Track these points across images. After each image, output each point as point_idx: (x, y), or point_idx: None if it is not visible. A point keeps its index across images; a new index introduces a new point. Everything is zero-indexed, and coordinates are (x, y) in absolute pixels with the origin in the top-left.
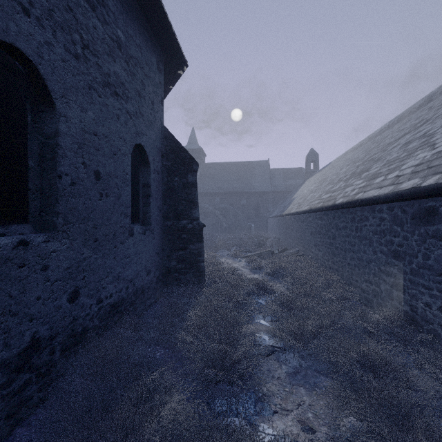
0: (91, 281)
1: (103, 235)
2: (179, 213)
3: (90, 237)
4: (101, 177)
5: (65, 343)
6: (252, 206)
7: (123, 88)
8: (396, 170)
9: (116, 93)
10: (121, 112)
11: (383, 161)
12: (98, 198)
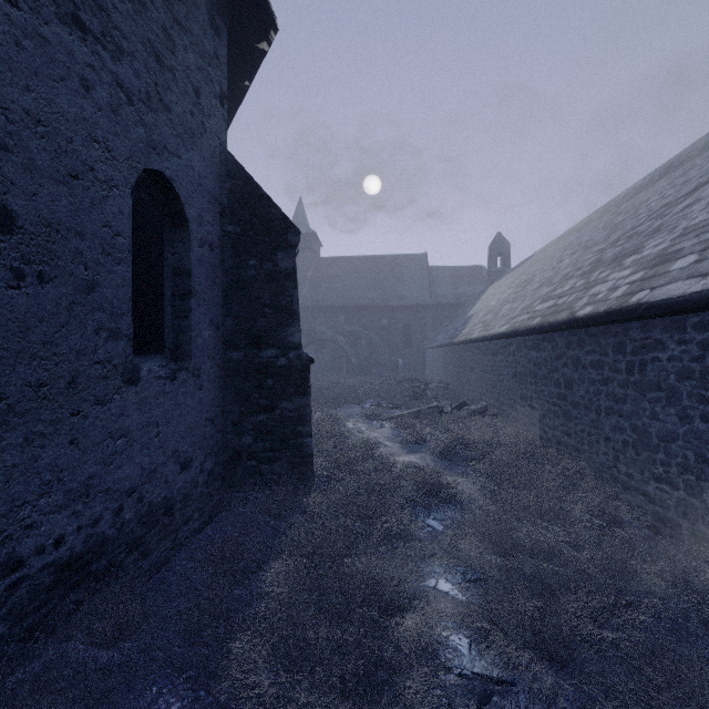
0: None
1: (26, 385)
2: (260, 333)
3: None
4: (20, 227)
5: None
6: (399, 329)
7: (106, 21)
8: None
9: (78, 22)
10: (96, 76)
11: (673, 230)
12: (5, 282)
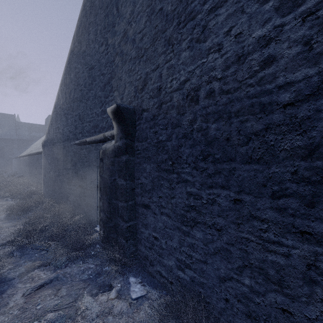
0: None
1: None
2: None
3: None
4: None
5: None
6: None
7: None
8: None
9: None
10: None
11: None
12: None
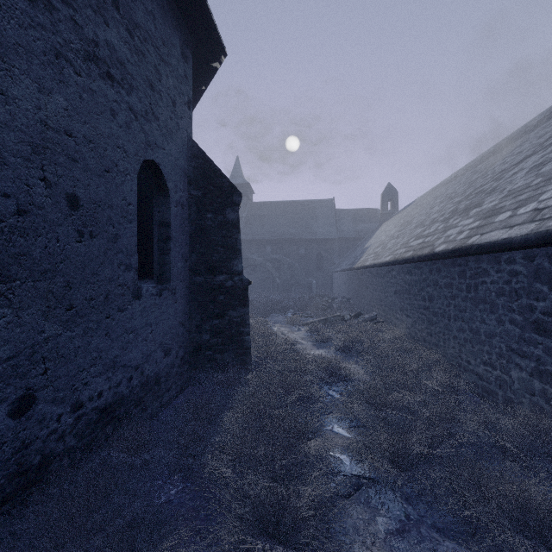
0: (60, 375)
1: (84, 300)
2: (214, 264)
3: (59, 302)
4: (81, 206)
5: (3, 490)
6: (313, 257)
7: (124, 71)
8: (530, 202)
9: (109, 75)
10: (119, 106)
11: (502, 191)
12: (74, 239)
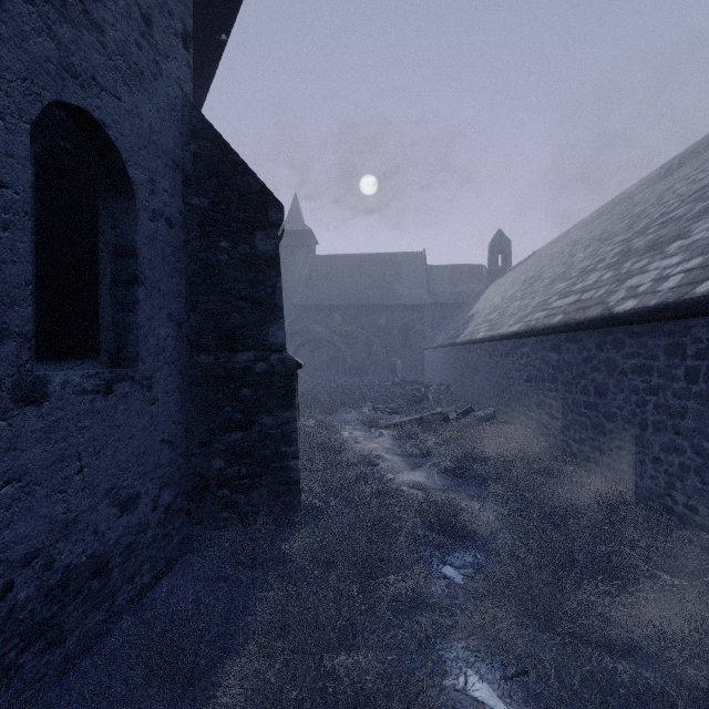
0: None
1: None
2: (233, 332)
3: None
4: None
5: None
6: (397, 328)
7: None
8: None
9: None
10: None
11: None
12: None
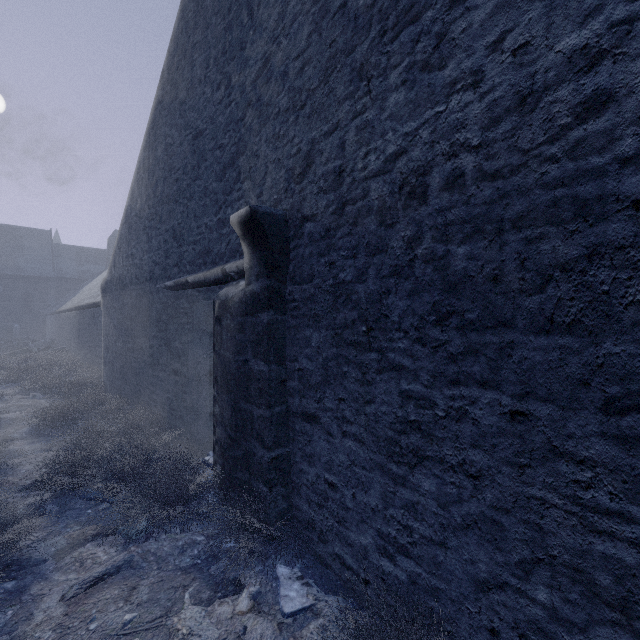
0: None
1: None
2: None
3: None
4: None
5: None
6: (17, 296)
7: None
8: None
9: None
10: None
11: None
12: None
